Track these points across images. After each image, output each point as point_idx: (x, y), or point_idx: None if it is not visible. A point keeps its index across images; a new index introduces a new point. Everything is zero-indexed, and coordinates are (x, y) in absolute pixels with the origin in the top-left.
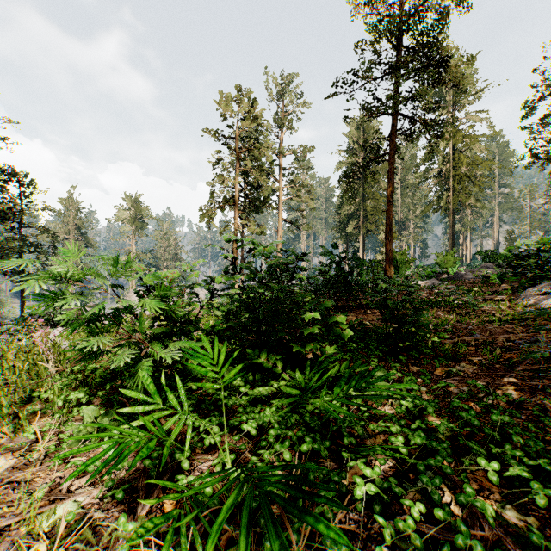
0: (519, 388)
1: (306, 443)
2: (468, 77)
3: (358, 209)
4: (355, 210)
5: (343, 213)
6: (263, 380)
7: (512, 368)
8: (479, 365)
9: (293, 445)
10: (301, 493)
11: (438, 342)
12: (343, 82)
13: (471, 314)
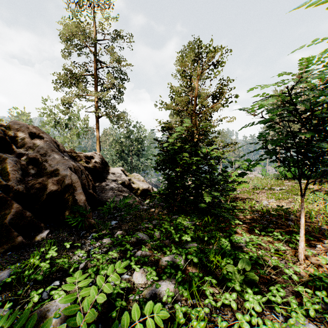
0: None
1: None
2: None
3: None
4: None
5: None
6: None
7: None
8: None
9: None
10: None
11: None
12: None
13: None
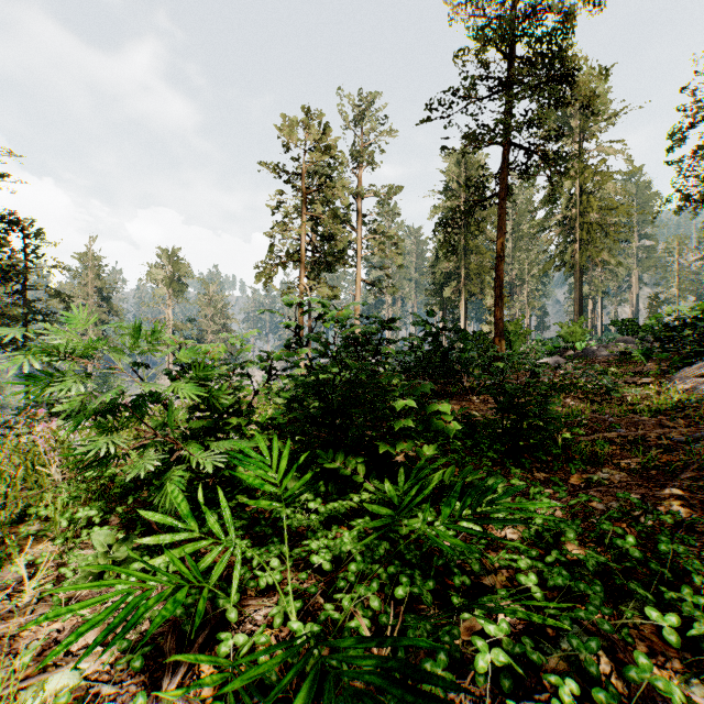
0: (686, 503)
1: (402, 586)
2: (602, 96)
3: (458, 267)
4: (454, 268)
5: (440, 272)
6: (339, 491)
7: (674, 476)
8: (629, 471)
9: (381, 584)
10: (408, 689)
11: (571, 439)
12: (439, 102)
13: (610, 402)
